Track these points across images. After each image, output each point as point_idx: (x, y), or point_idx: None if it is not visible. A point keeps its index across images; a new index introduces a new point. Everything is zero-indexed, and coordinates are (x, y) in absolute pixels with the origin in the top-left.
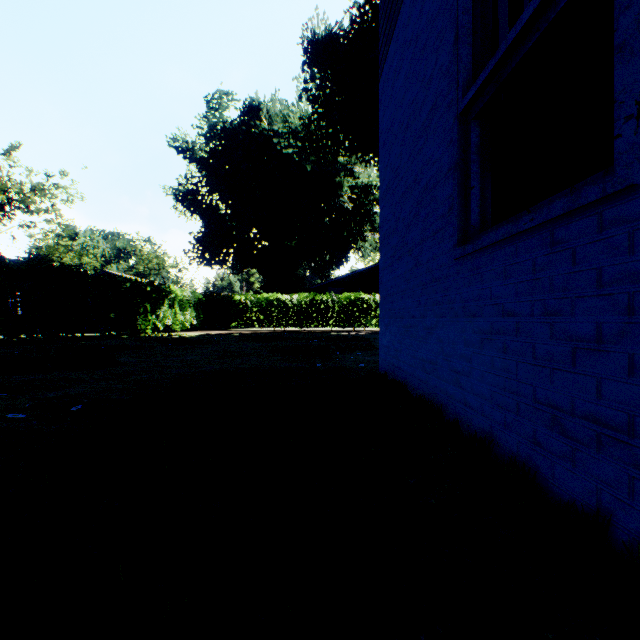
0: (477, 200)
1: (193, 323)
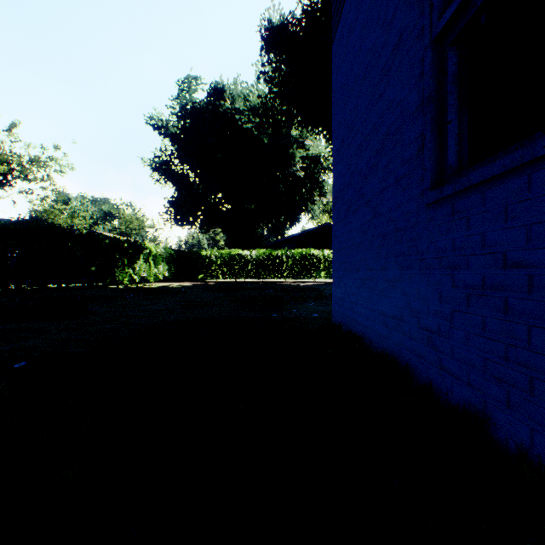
0: (454, 136)
1: (165, 275)
